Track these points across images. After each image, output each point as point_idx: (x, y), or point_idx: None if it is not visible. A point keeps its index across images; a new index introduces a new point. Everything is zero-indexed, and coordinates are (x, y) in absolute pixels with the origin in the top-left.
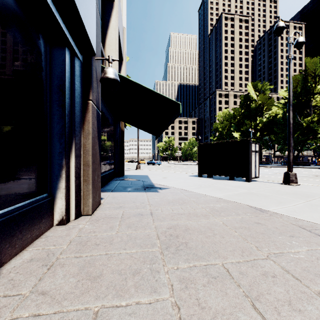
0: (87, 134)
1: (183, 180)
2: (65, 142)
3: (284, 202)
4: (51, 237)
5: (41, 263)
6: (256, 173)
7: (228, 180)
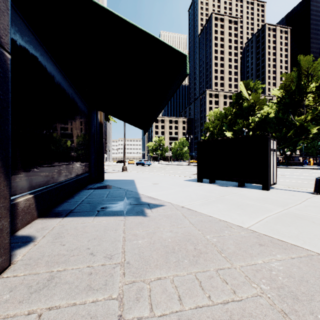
0: None
1: (180, 188)
2: None
3: None
4: None
5: None
6: (274, 178)
7: (238, 187)
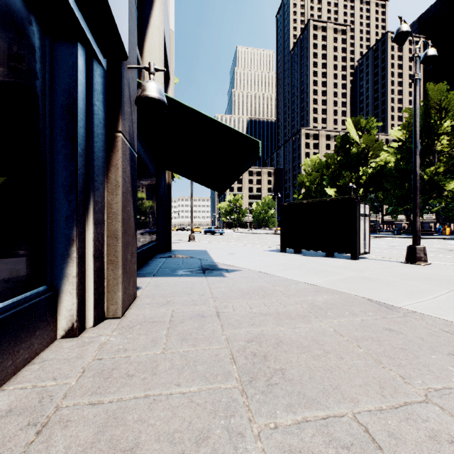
0: (115, 187)
1: (260, 258)
2: (76, 200)
3: (418, 293)
4: (50, 362)
5: (26, 420)
6: (366, 246)
7: (325, 257)
